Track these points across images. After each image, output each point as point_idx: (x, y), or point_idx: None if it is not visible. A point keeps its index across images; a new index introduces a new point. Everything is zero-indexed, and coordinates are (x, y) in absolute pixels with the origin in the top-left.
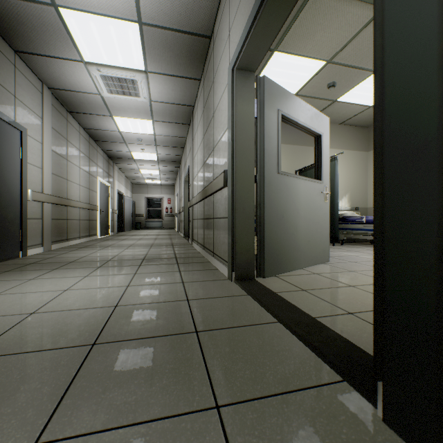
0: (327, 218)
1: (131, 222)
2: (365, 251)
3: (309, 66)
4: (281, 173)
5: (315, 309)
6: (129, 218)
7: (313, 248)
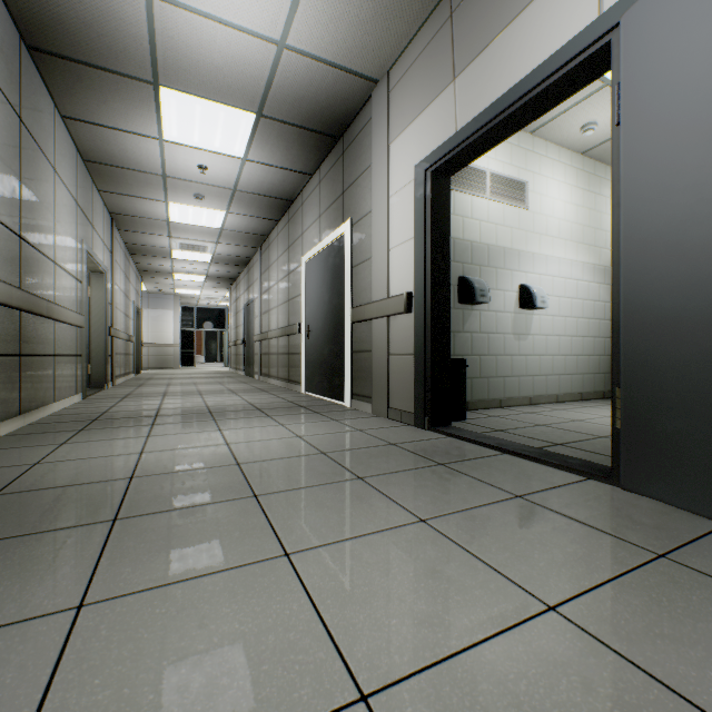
0: None
1: None
2: None
3: None
4: None
5: None
6: None
7: None
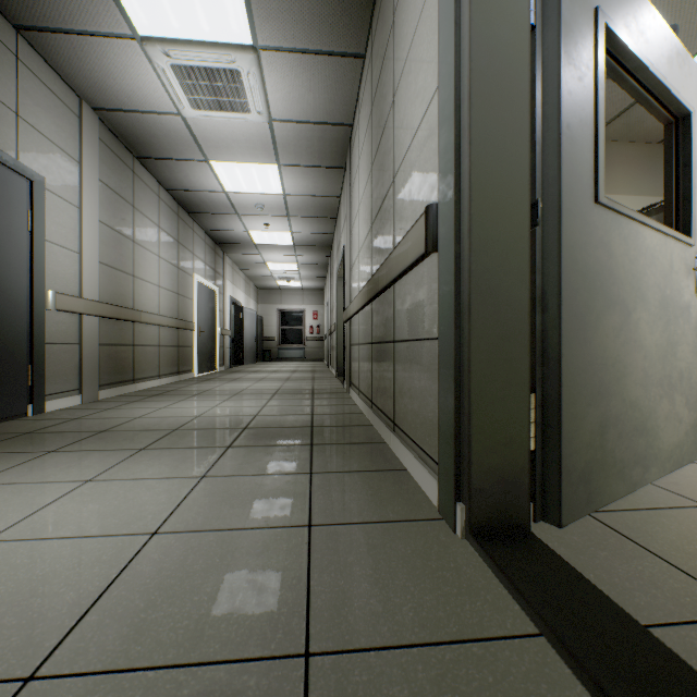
0: None
1: (255, 350)
2: None
3: None
4: (604, 202)
5: None
6: (250, 343)
7: (674, 422)
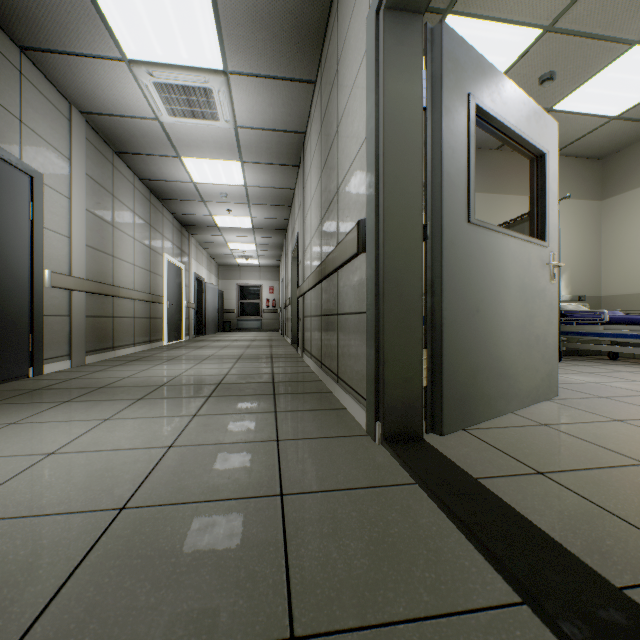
0: (554, 313)
1: (216, 321)
2: (610, 374)
3: (508, 42)
4: (474, 222)
5: (603, 546)
6: (212, 315)
7: (531, 371)
